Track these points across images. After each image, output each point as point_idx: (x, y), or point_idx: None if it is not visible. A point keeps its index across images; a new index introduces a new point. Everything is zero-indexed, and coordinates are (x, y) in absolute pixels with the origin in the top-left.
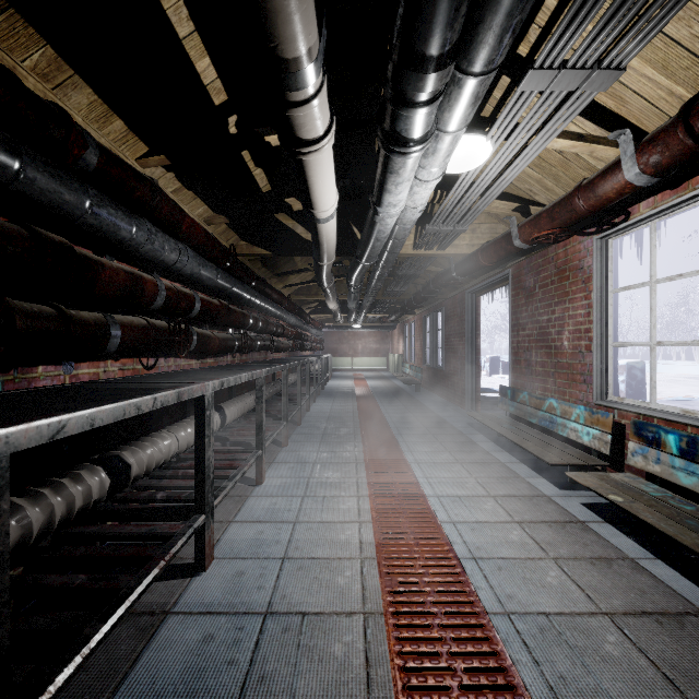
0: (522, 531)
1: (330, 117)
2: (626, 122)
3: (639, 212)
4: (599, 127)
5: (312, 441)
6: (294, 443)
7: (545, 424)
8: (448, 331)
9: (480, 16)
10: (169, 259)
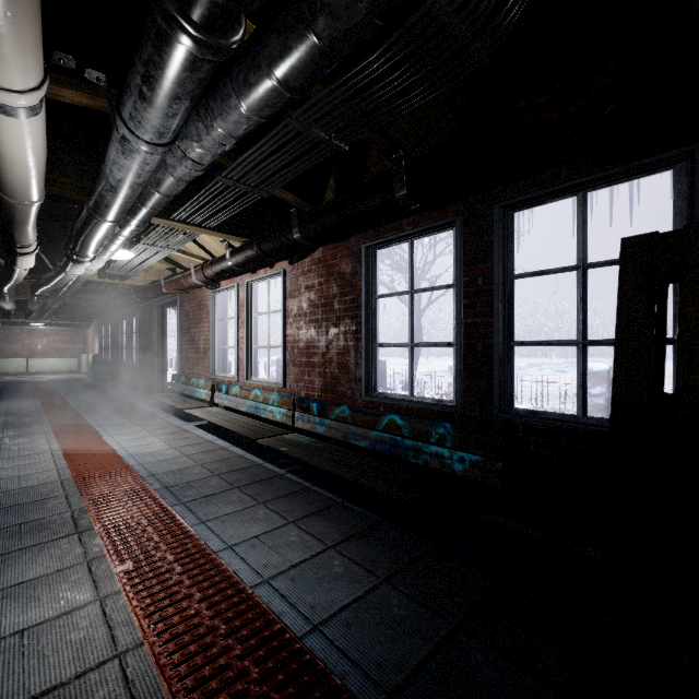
0: (155, 437)
1: (37, 243)
2: (207, 249)
3: (223, 285)
4: (198, 246)
5: None
6: None
7: (191, 393)
8: (141, 334)
9: (107, 244)
10: None
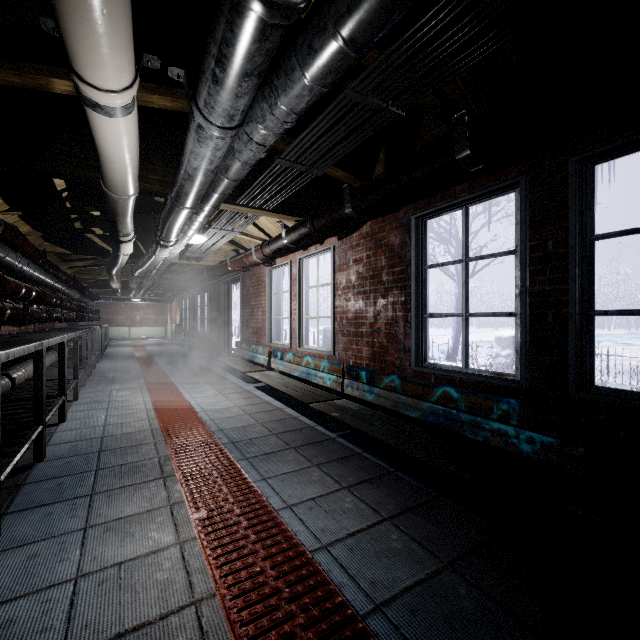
0: (223, 396)
1: (134, 233)
2: (264, 231)
3: (278, 262)
4: (257, 228)
5: (106, 382)
6: (91, 385)
7: (251, 358)
8: (211, 307)
9: (185, 229)
10: (23, 269)
